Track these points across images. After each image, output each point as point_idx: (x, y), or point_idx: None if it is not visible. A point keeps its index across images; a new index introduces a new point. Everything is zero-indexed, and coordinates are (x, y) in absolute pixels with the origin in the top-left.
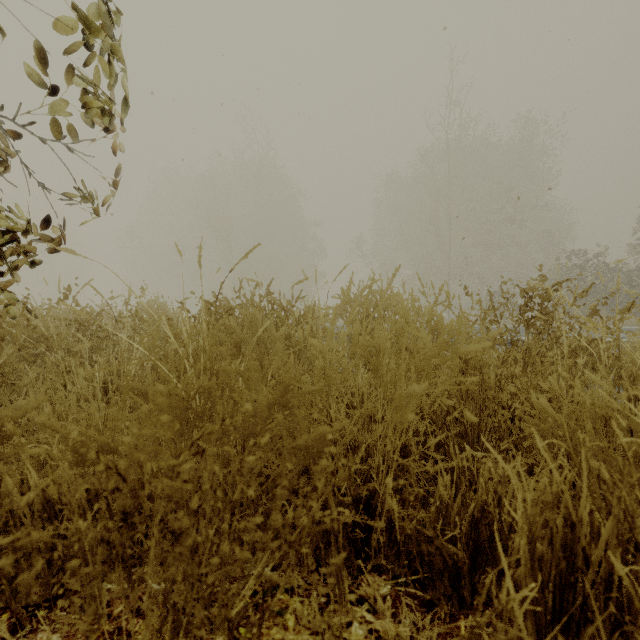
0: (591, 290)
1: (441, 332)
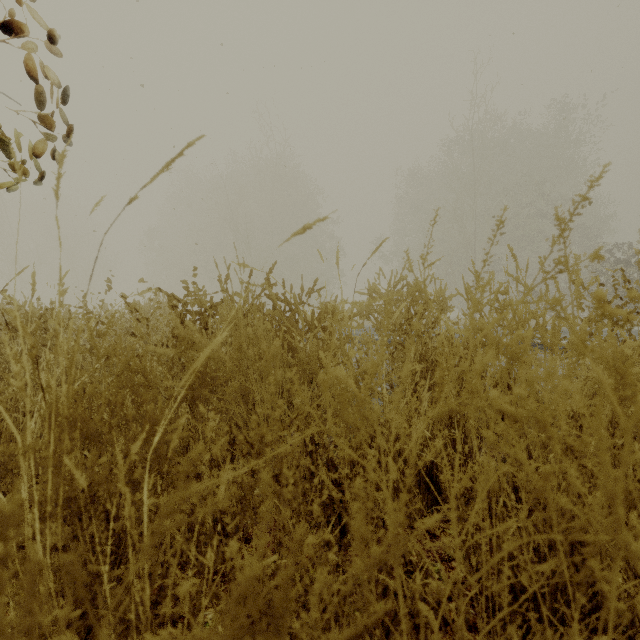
0: (637, 287)
1: (553, 345)
